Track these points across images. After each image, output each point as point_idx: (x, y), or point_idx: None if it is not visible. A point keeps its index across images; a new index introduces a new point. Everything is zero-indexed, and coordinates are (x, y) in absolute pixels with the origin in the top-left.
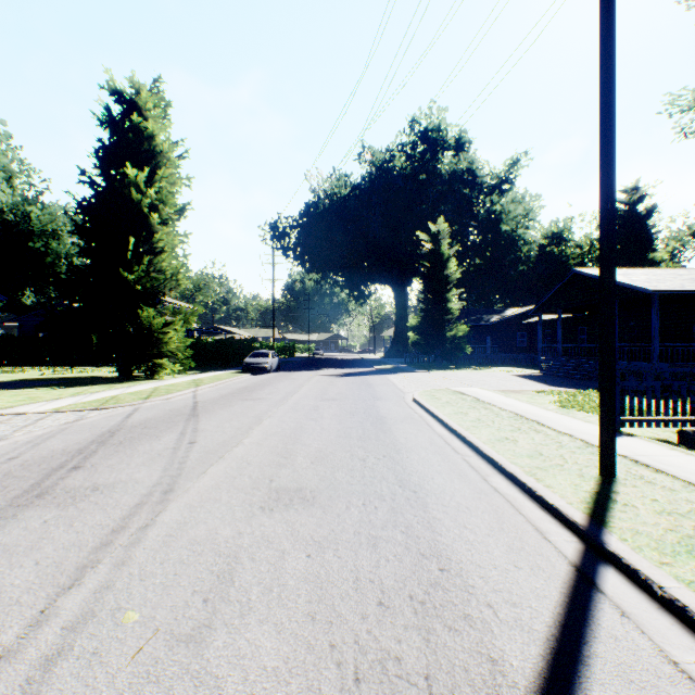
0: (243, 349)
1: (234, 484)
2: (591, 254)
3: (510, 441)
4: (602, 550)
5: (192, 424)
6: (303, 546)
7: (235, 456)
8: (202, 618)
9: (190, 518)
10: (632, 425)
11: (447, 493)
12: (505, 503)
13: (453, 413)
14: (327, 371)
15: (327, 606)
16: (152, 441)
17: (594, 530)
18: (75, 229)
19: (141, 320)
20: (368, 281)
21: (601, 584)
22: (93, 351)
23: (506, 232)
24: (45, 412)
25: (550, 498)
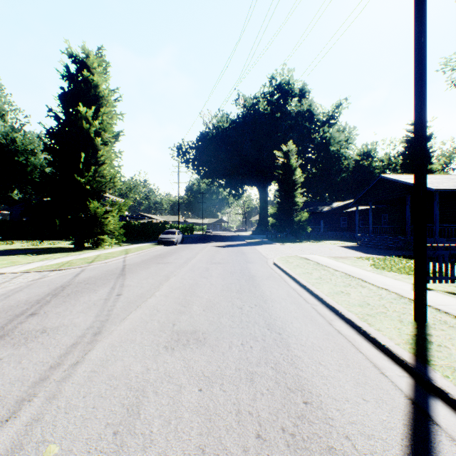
0: (159, 228)
1: (146, 328)
2: (389, 166)
3: (345, 294)
4: (429, 384)
5: (120, 281)
6: (196, 381)
7: (148, 305)
8: (111, 451)
9: (111, 356)
10: (428, 281)
11: (304, 335)
12: (347, 343)
13: (302, 273)
14: (214, 244)
15: (215, 439)
16: (91, 294)
17: (421, 368)
18: (45, 148)
19: (89, 209)
20: (242, 184)
21: (434, 417)
22: (57, 230)
23: (333, 151)
24: (19, 272)
25: (381, 340)
